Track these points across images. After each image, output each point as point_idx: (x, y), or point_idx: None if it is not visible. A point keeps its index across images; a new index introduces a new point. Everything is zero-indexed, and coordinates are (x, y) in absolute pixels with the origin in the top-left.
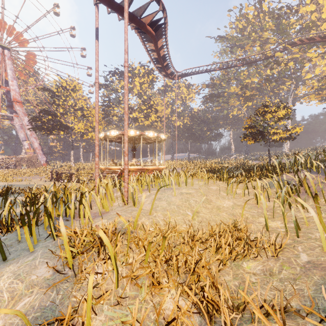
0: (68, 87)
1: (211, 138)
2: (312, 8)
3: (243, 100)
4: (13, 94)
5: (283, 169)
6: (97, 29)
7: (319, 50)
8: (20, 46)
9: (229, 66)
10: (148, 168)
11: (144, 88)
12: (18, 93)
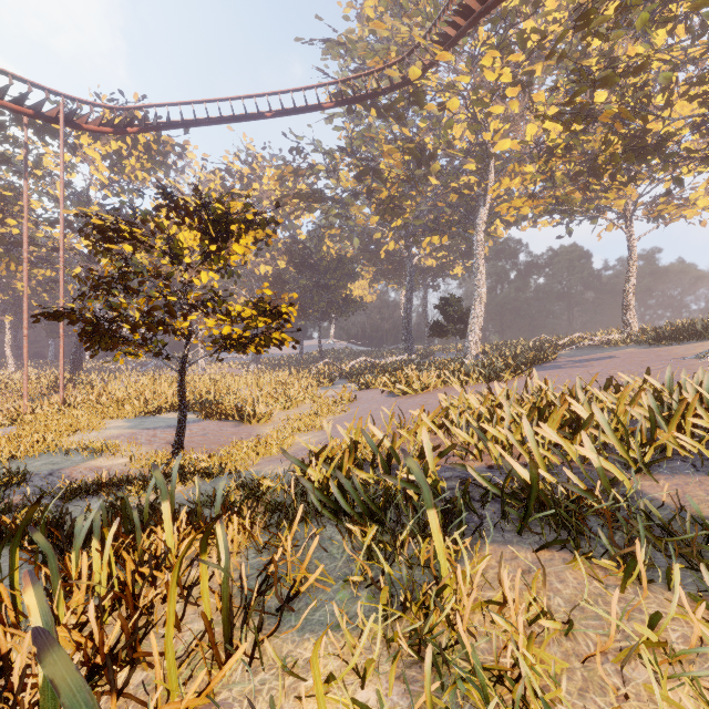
0: None
1: (329, 308)
2: None
3: (373, 209)
4: None
5: None
6: None
7: (509, 57)
8: None
9: (300, 108)
10: None
11: (129, 171)
12: None
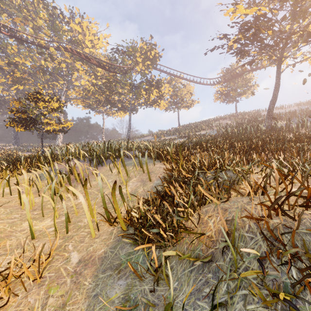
0: None
1: None
2: (79, 30)
3: (11, 79)
4: None
5: (56, 159)
6: None
7: (84, 66)
8: None
9: None
10: None
11: None
12: None
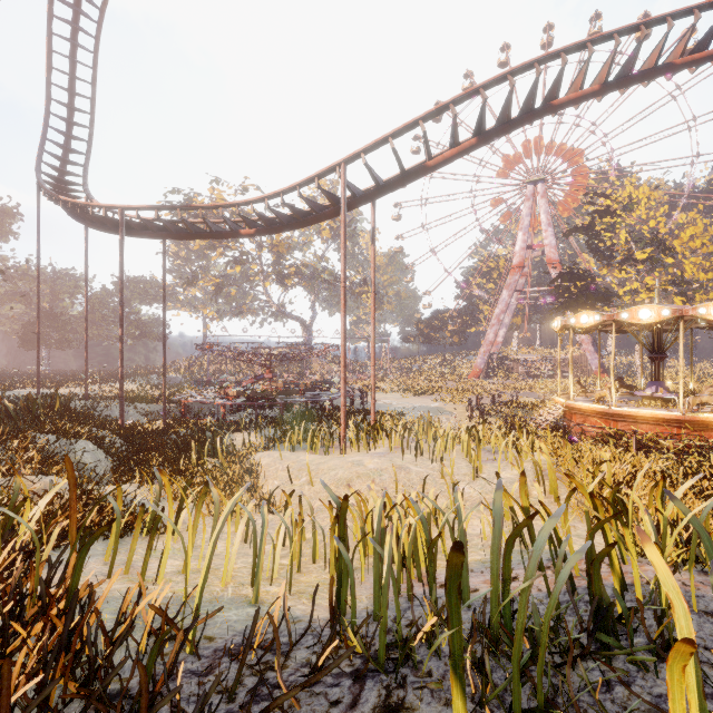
0: (617, 205)
1: None
2: None
3: None
4: (546, 253)
5: None
6: (372, 230)
7: None
8: (565, 159)
9: None
10: (633, 414)
11: None
12: (554, 247)
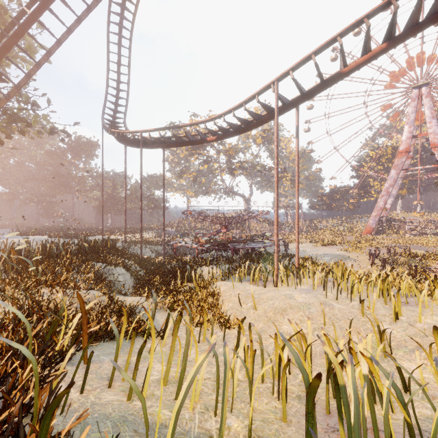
0: None
1: None
2: None
3: None
4: (430, 139)
5: None
6: (296, 128)
7: None
8: None
9: None
10: None
11: None
12: (437, 134)
